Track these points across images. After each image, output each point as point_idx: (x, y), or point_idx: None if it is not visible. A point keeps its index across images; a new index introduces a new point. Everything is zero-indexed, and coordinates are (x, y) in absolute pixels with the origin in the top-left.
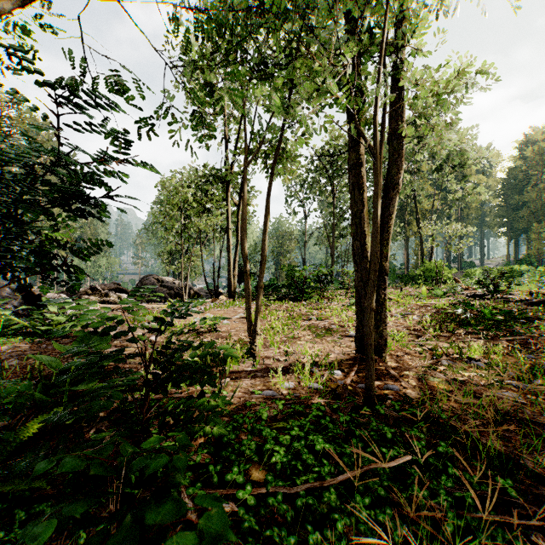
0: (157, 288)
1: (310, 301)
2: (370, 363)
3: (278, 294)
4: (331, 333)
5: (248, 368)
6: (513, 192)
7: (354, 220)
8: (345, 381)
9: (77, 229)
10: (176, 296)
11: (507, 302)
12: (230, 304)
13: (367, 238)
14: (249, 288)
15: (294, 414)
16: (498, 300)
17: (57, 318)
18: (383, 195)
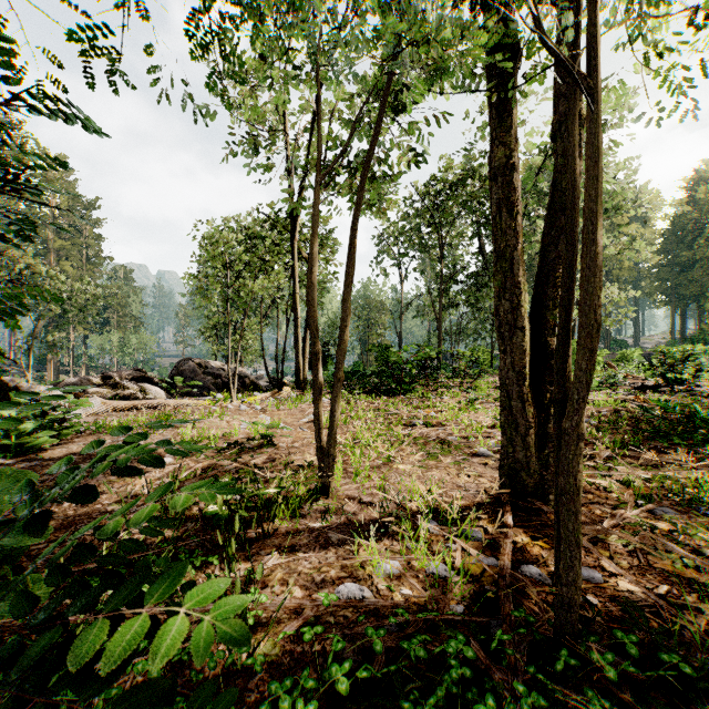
0: (199, 376)
1: (411, 396)
2: (574, 553)
3: (365, 384)
4: (451, 450)
5: (315, 522)
6: (680, 248)
7: (500, 263)
8: (500, 565)
9: (97, 297)
10: (225, 388)
11: (695, 398)
12: (297, 400)
13: (523, 296)
14: (318, 380)
15: (405, 654)
16: (681, 394)
17: (23, 426)
18: (545, 224)
